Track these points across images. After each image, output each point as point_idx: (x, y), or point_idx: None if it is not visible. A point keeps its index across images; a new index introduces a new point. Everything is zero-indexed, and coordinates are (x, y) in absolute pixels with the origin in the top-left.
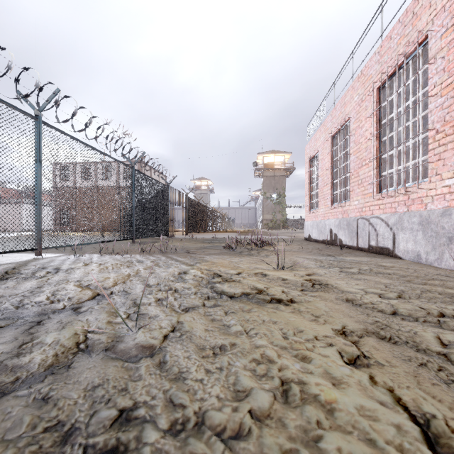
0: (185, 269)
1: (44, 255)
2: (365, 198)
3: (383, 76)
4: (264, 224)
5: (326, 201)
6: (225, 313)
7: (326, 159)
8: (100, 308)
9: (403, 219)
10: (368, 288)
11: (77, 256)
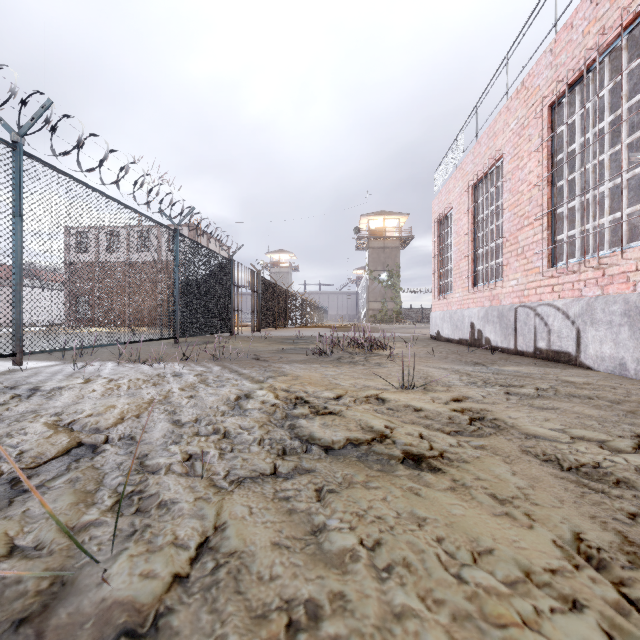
0: (249, 389)
1: (28, 364)
2: (529, 276)
3: (559, 86)
4: (369, 316)
5: (465, 282)
6: (316, 494)
7: (465, 219)
8: (65, 482)
9: (594, 307)
10: (572, 428)
11: (81, 366)
